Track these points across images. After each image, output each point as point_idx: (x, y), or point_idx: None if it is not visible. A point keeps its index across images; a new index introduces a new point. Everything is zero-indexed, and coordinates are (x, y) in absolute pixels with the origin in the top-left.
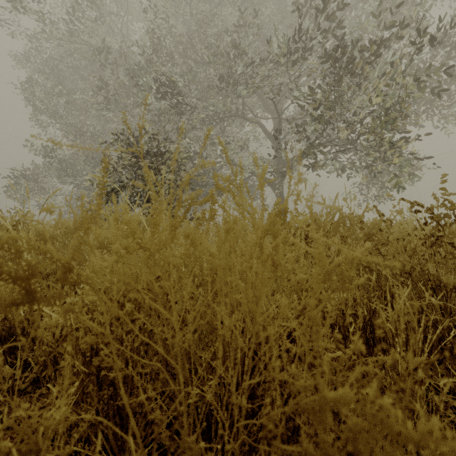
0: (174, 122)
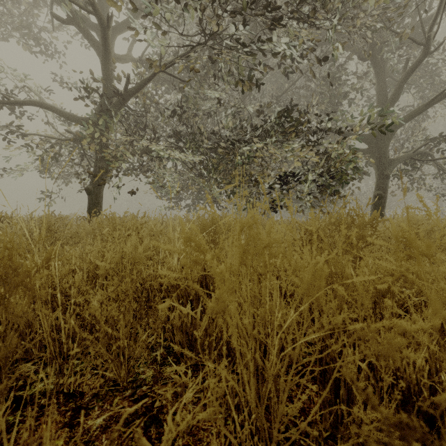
0: None
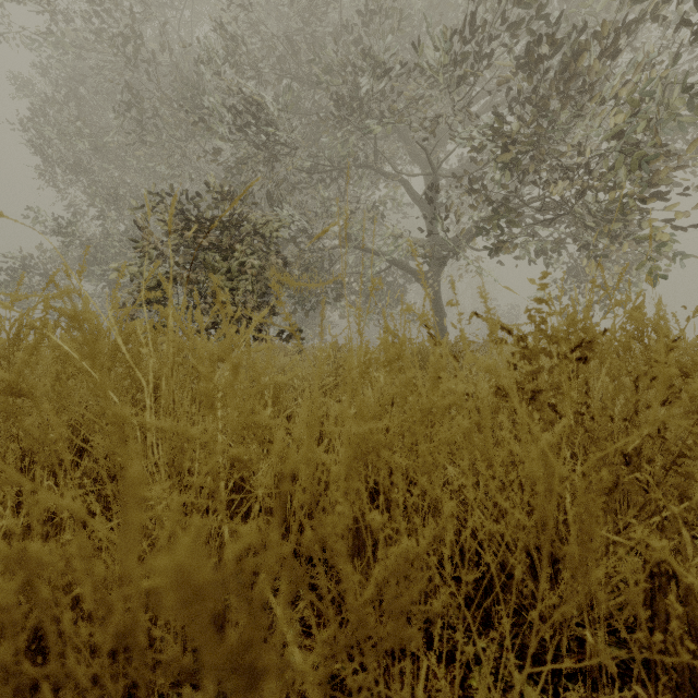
0: (262, 176)
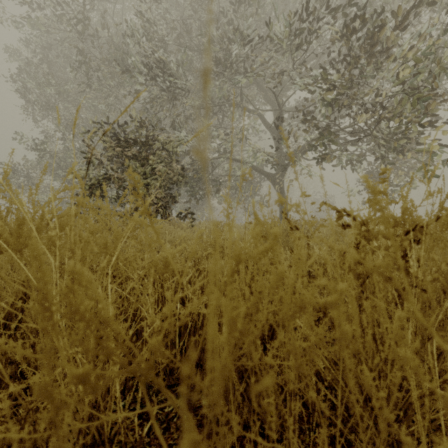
0: (167, 111)
